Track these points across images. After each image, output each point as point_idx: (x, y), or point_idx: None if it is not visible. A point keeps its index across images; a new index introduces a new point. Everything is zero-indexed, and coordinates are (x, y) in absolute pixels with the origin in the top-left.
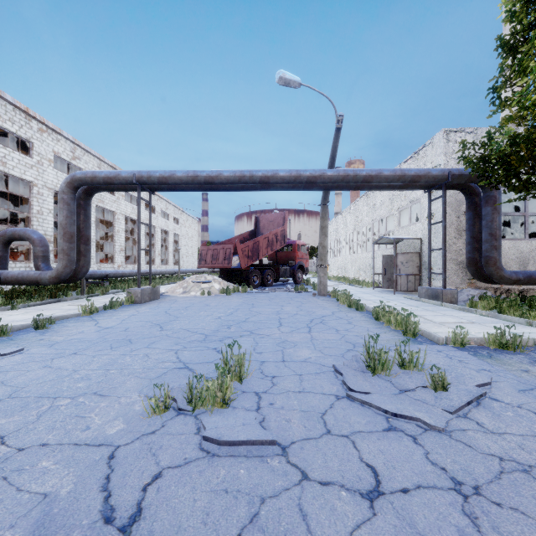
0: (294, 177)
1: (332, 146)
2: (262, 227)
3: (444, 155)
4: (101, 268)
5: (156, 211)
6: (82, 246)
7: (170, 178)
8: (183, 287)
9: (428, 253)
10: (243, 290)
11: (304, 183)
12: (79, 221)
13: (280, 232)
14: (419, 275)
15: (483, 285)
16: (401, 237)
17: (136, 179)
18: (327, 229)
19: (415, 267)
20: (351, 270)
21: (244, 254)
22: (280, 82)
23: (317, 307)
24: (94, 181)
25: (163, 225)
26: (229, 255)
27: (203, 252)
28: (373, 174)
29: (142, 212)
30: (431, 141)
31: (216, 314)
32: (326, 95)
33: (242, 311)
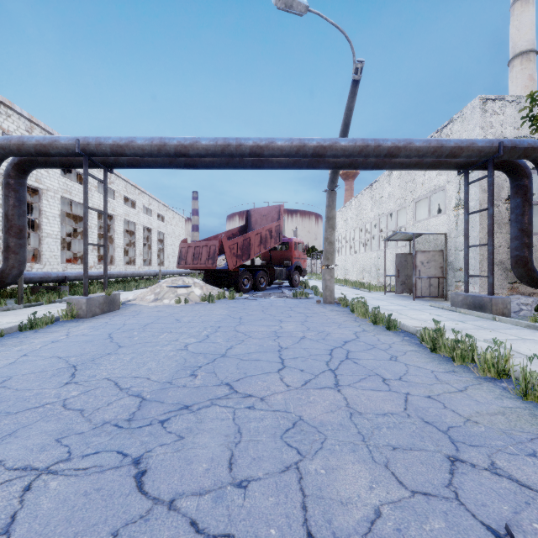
0: (296, 147)
1: (346, 109)
2: (254, 222)
3: (480, 129)
4: (68, 269)
5: (137, 206)
6: (11, 240)
7: (127, 147)
8: (155, 293)
9: (465, 250)
10: (230, 296)
11: (309, 157)
12: (7, 206)
13: (274, 227)
14: (443, 277)
15: (527, 290)
16: (421, 232)
17: (81, 148)
18: (334, 220)
19: (438, 268)
20: (352, 272)
21: (233, 252)
22: (278, 3)
23: (330, 324)
24: (21, 149)
25: (146, 222)
26: (214, 253)
27: (182, 250)
28: (401, 145)
29: (120, 206)
30: (461, 114)
31: (183, 339)
32: (342, 29)
33: (224, 331)
